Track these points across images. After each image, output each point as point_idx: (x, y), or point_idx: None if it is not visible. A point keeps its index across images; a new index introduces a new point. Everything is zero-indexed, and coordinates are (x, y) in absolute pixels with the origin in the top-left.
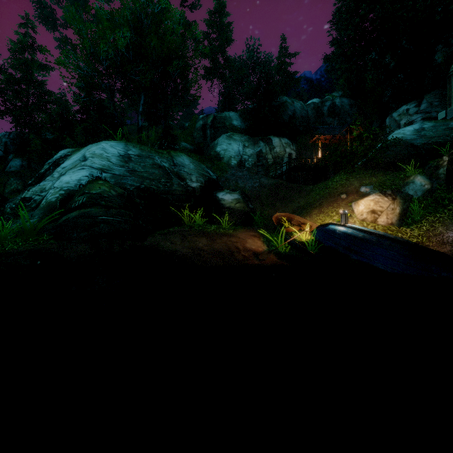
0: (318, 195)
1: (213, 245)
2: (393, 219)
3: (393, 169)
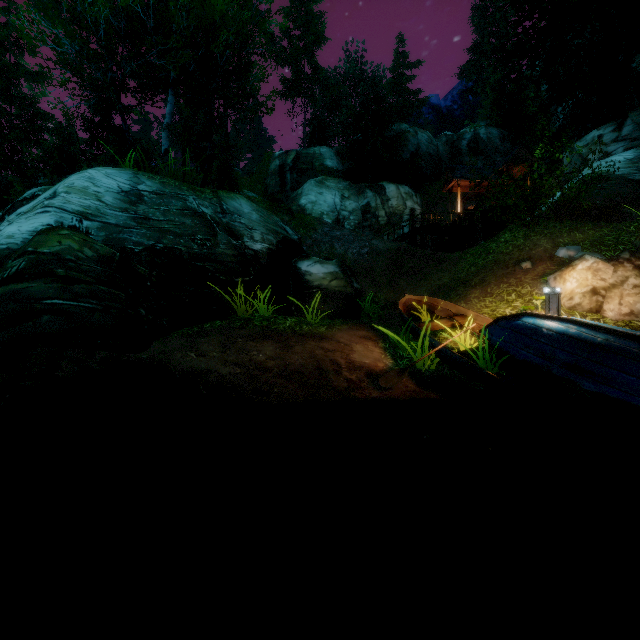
0: (474, 266)
1: (286, 357)
2: (636, 306)
3: (610, 218)
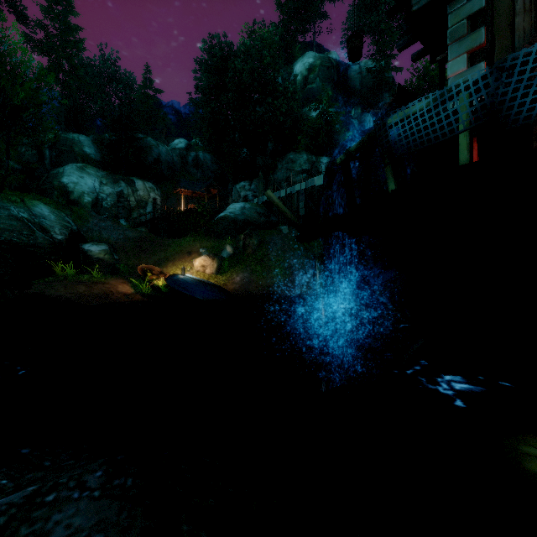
0: (174, 251)
1: (92, 290)
2: (213, 271)
3: (221, 237)
